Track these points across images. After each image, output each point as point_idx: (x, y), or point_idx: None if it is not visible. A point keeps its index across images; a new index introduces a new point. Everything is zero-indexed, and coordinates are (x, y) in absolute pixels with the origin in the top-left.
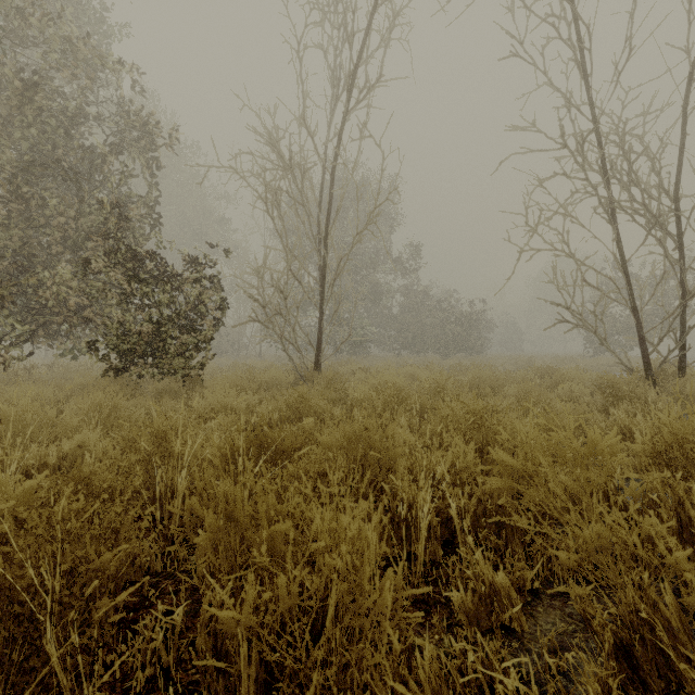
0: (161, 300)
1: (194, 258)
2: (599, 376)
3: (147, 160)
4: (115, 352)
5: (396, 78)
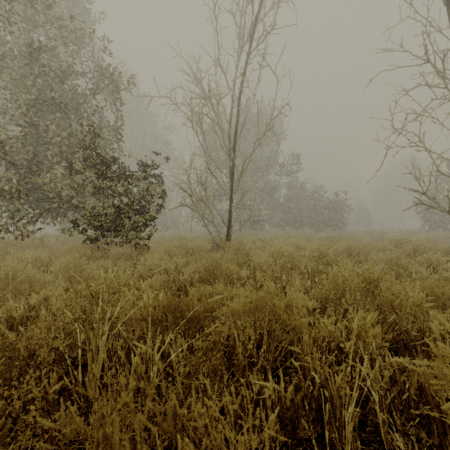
0: (120, 191)
1: (143, 163)
2: (449, 246)
3: (115, 99)
4: (89, 227)
5: (286, 26)
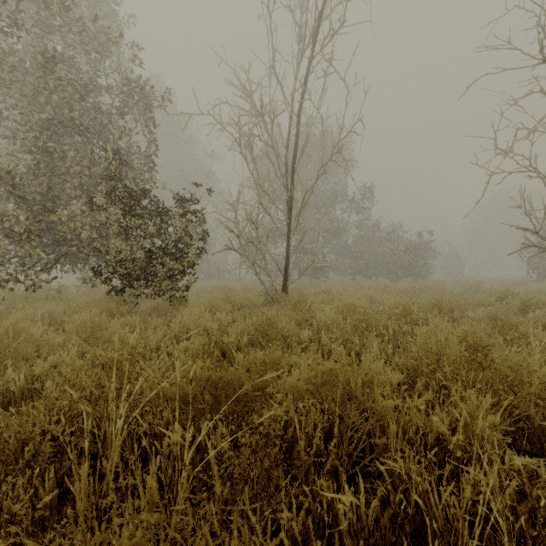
0: (151, 231)
1: (180, 196)
2: None
3: (146, 119)
4: (114, 276)
5: (358, 23)
